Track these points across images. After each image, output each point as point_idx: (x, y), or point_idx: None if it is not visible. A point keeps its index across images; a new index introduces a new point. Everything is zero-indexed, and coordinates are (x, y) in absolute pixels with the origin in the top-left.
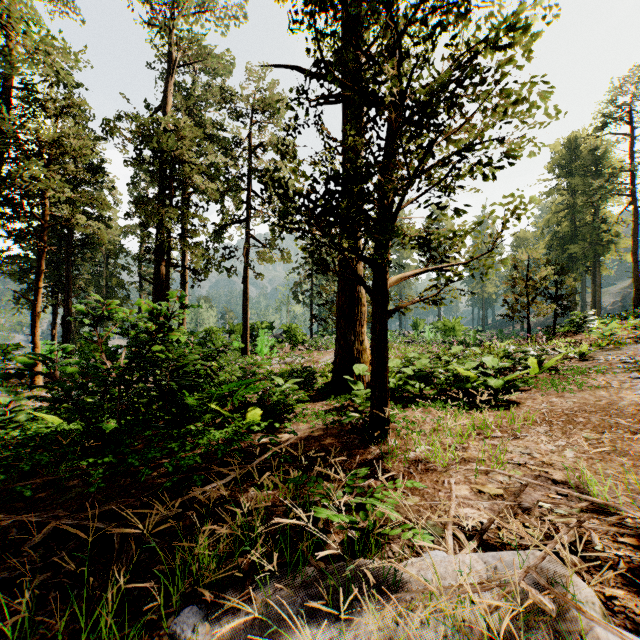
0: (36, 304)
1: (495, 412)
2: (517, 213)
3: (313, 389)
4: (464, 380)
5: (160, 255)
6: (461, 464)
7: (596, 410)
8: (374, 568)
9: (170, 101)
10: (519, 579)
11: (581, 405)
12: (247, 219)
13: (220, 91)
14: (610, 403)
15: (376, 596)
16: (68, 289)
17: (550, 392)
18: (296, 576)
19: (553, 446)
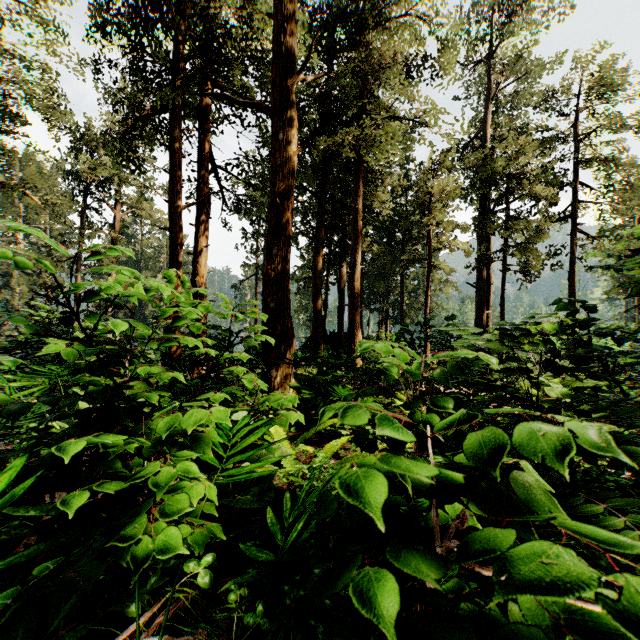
0: (427, 307)
1: None
2: None
3: None
4: None
5: (482, 262)
6: None
7: None
8: None
9: (489, 124)
10: None
11: None
12: (574, 214)
13: (543, 95)
14: None
15: None
16: (402, 296)
17: None
18: None
19: None
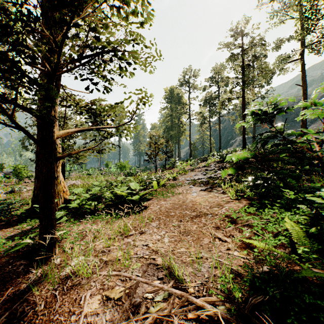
0: None
1: (134, 216)
2: (143, 101)
3: (13, 216)
4: (120, 197)
5: None
6: (103, 269)
7: (178, 207)
8: None
9: None
10: None
11: (173, 204)
12: None
13: None
14: (183, 202)
15: None
16: None
17: (161, 198)
18: None
19: (159, 235)
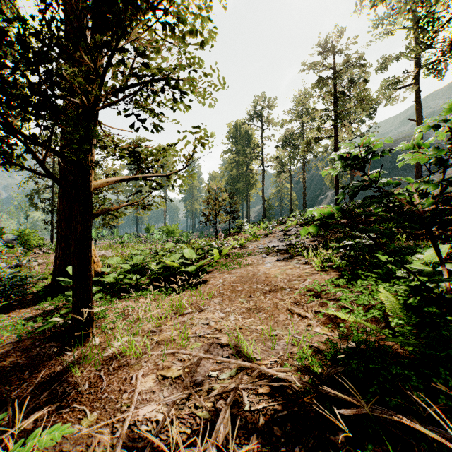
0: None
1: (190, 291)
2: (202, 142)
3: (27, 294)
4: (171, 269)
5: None
6: (154, 349)
7: (247, 280)
8: None
9: None
10: None
11: (240, 278)
12: None
13: None
14: (254, 274)
15: None
16: None
17: (224, 271)
18: None
19: (223, 313)
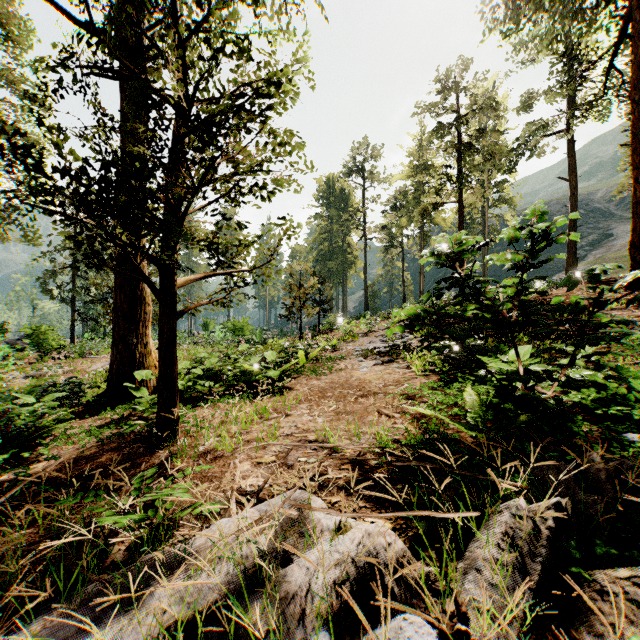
0: None
1: (273, 398)
2: (288, 235)
3: (80, 404)
4: (250, 374)
5: None
6: (245, 446)
7: (338, 386)
8: (165, 554)
9: None
10: (279, 508)
11: (330, 384)
12: None
13: None
14: (346, 380)
15: (168, 573)
16: None
17: (312, 377)
18: (72, 600)
19: (311, 416)
